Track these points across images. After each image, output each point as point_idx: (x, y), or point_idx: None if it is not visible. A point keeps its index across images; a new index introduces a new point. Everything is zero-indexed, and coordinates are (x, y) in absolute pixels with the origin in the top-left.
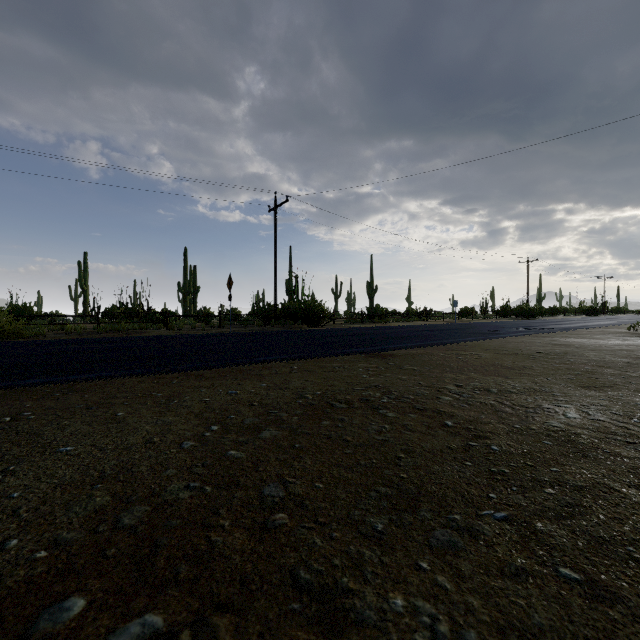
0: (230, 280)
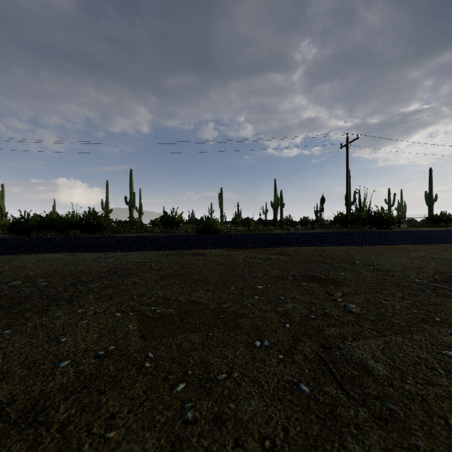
0: (323, 198)
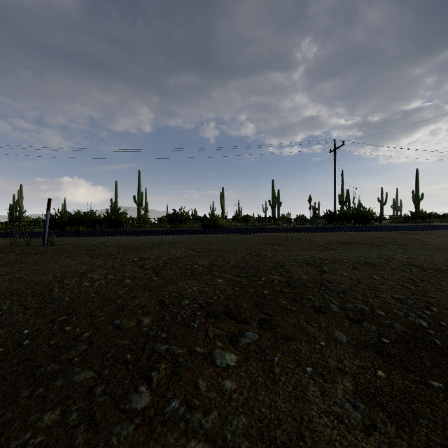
0: (310, 198)
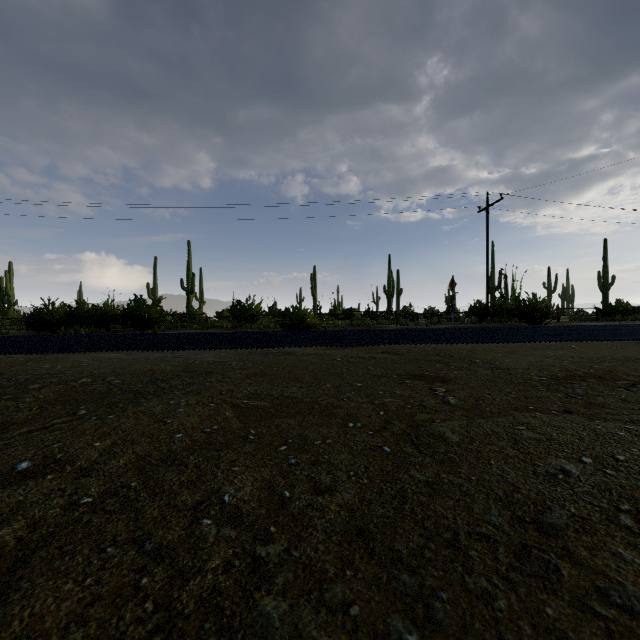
0: (452, 282)
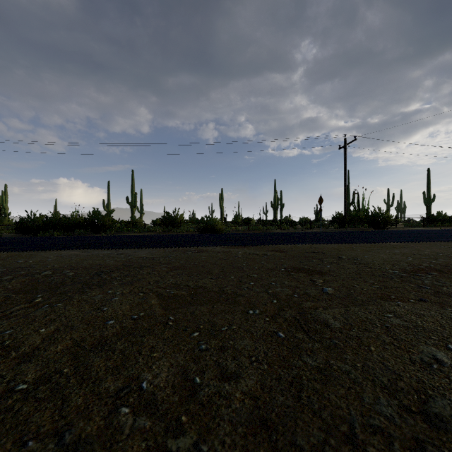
0: (320, 199)
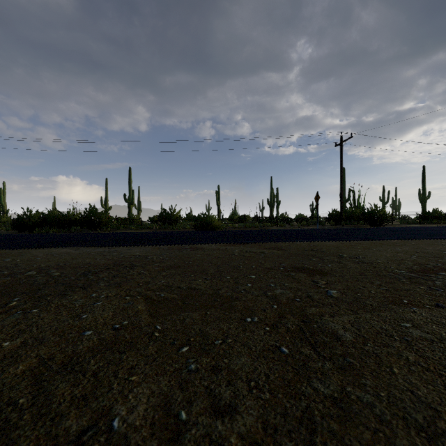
0: (317, 196)
